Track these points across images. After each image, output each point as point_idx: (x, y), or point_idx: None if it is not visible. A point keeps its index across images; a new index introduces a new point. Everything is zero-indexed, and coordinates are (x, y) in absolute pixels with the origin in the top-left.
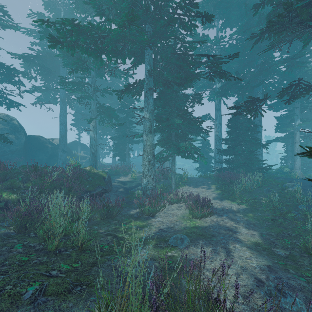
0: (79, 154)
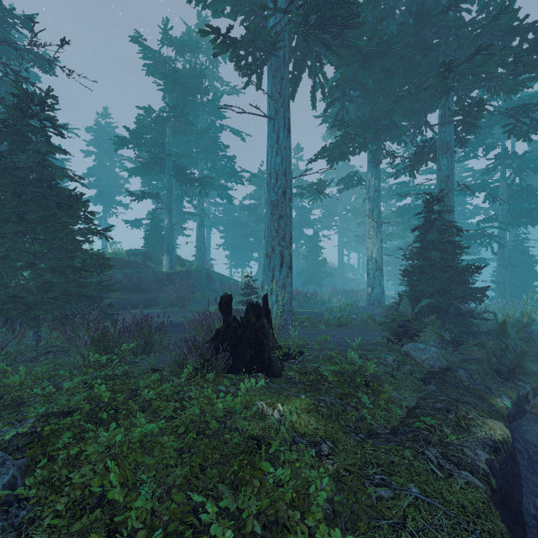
0: (350, 277)
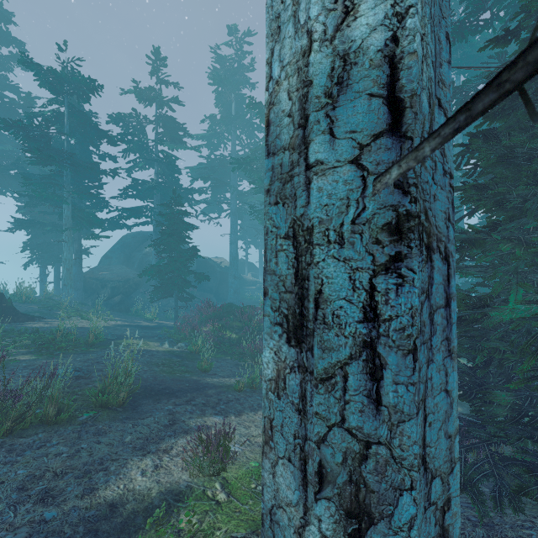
0: (248, 278)
